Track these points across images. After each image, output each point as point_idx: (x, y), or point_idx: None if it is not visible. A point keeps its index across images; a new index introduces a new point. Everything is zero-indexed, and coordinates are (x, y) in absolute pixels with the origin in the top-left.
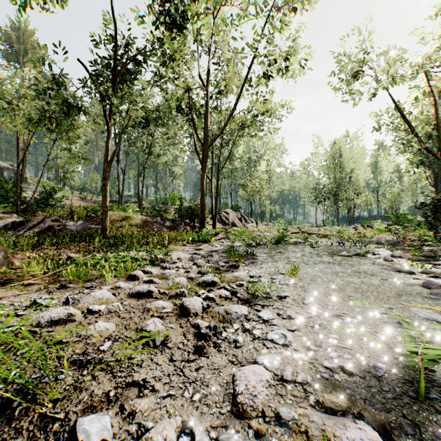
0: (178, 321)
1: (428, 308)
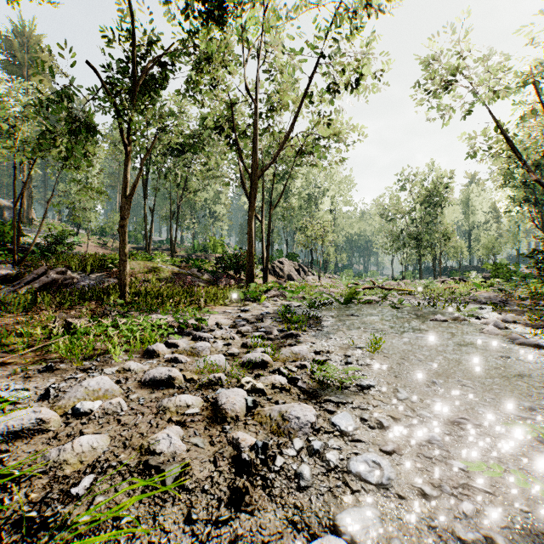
0: (208, 431)
1: None
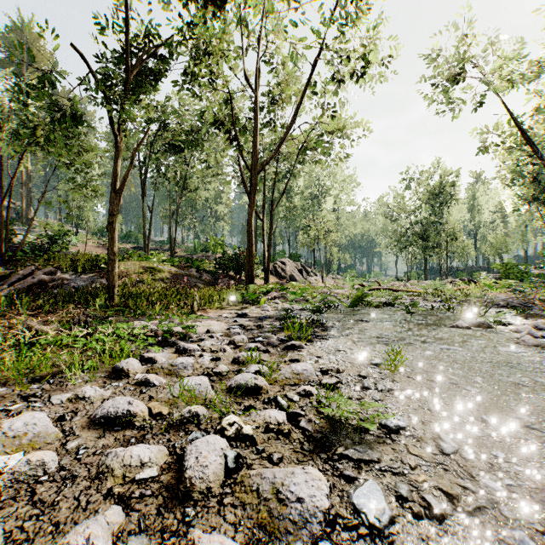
0: (161, 519)
1: None
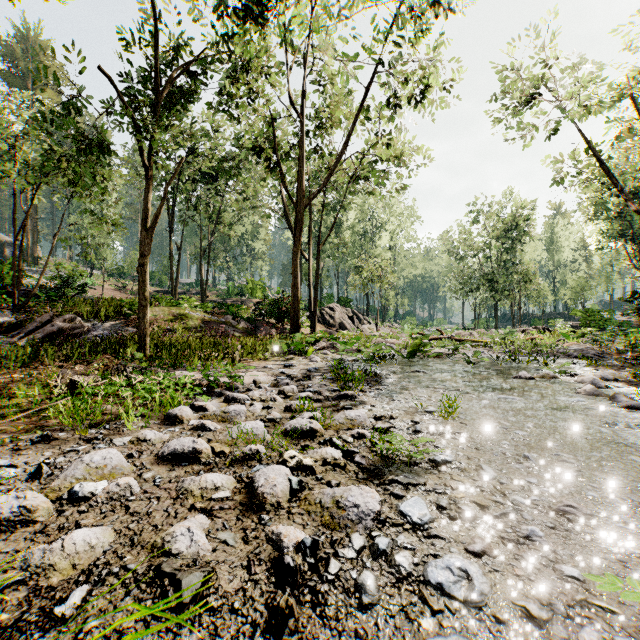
0: (241, 523)
1: None
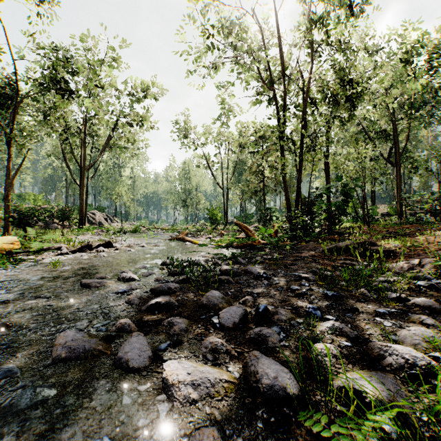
0: None
1: (164, 239)
